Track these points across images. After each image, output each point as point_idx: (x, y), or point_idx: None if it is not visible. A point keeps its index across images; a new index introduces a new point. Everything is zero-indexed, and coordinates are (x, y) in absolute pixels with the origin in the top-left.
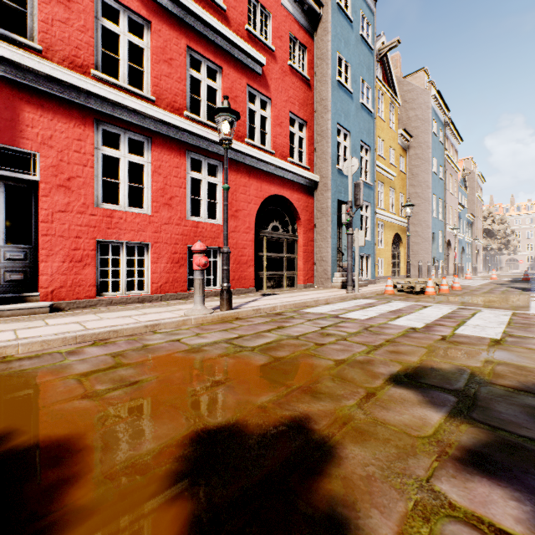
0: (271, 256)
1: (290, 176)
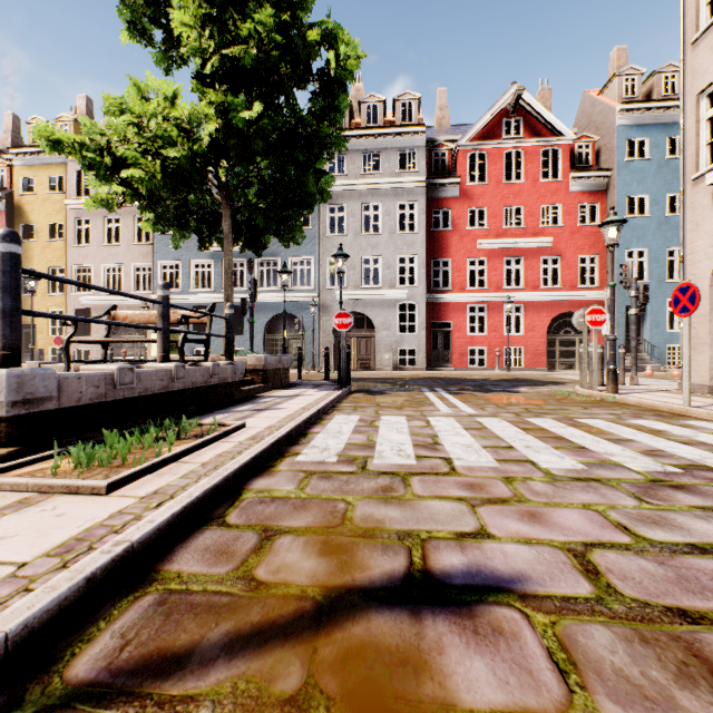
0: (563, 350)
1: (578, 298)
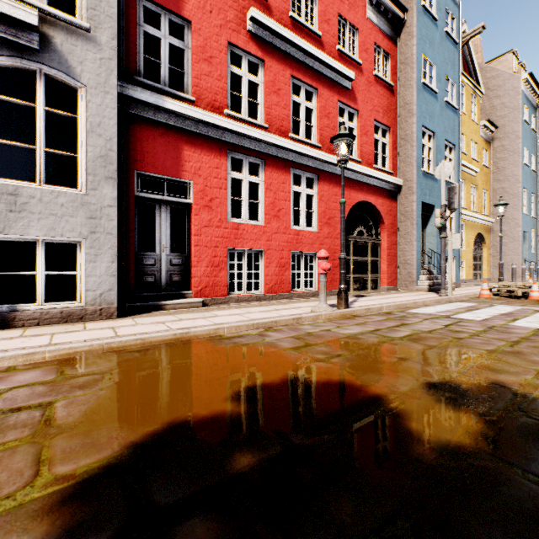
0: (356, 259)
1: (375, 182)
